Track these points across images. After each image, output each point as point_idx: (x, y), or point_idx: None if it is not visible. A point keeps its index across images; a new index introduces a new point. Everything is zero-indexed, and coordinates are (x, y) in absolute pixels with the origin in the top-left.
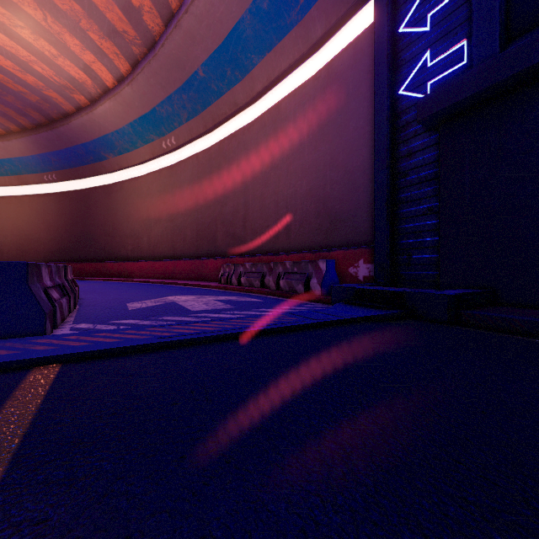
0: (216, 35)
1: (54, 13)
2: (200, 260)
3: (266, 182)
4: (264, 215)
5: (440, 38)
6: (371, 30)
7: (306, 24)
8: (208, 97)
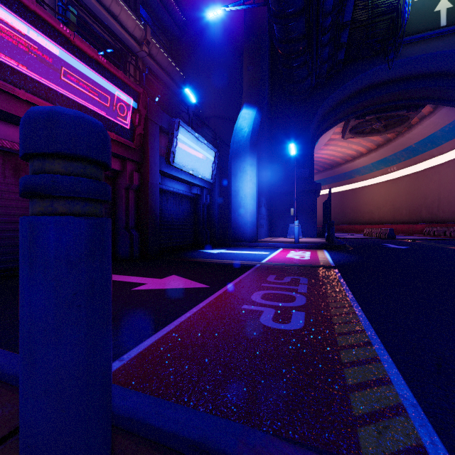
0: (422, 136)
1: (351, 143)
2: (412, 225)
3: (450, 191)
4: (449, 205)
5: None
6: None
7: None
8: (417, 152)
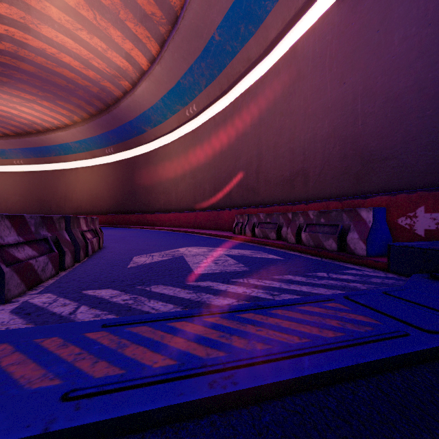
0: None
1: (100, 11)
2: (217, 211)
3: (280, 130)
4: (277, 164)
5: None
6: None
7: None
8: (223, 59)
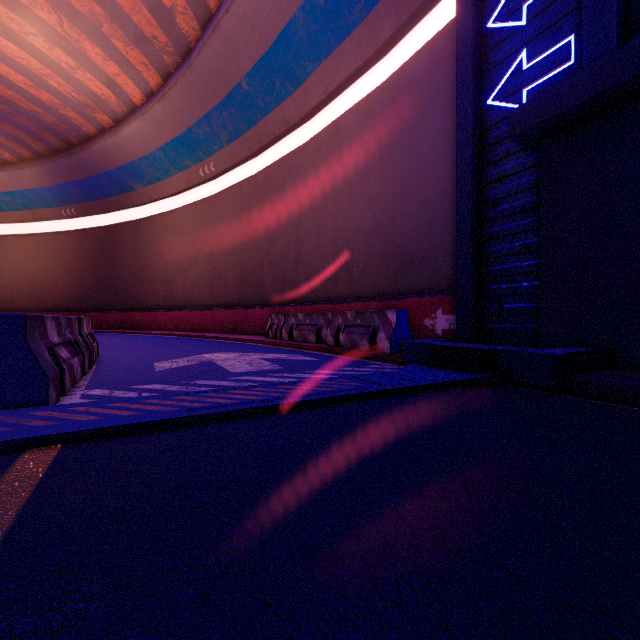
0: (262, 39)
1: (71, 17)
2: (244, 310)
3: (323, 215)
4: (320, 255)
5: (540, 33)
6: (452, 28)
7: (372, 22)
8: (253, 114)
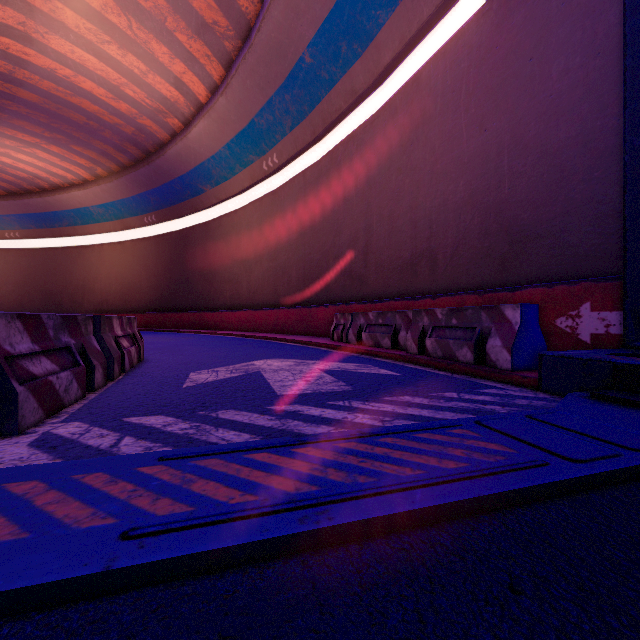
0: None
1: (138, 16)
2: (307, 308)
3: (398, 194)
4: (394, 242)
5: None
6: None
7: None
8: (317, 91)
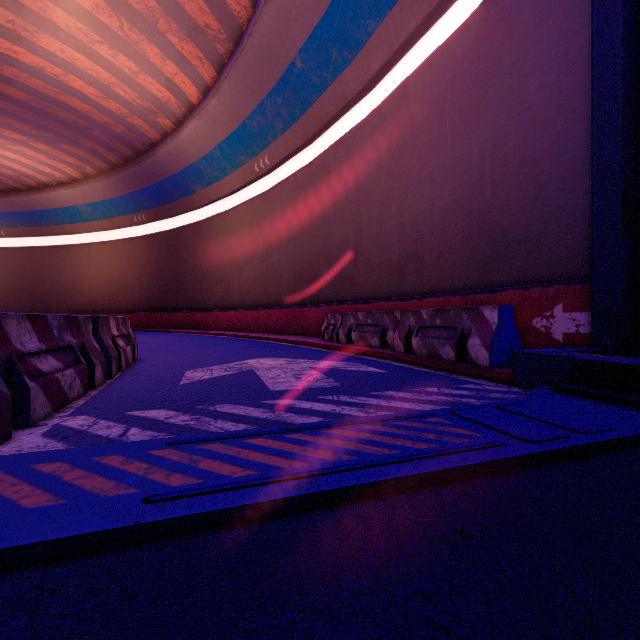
0: (317, 3)
1: (130, 18)
2: (299, 309)
3: (386, 198)
4: (383, 244)
5: None
6: None
7: None
8: (308, 95)
